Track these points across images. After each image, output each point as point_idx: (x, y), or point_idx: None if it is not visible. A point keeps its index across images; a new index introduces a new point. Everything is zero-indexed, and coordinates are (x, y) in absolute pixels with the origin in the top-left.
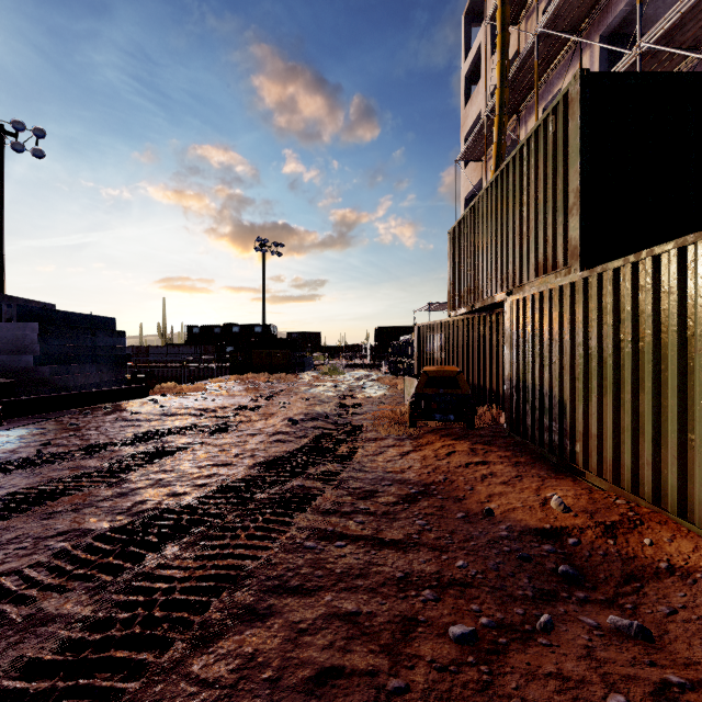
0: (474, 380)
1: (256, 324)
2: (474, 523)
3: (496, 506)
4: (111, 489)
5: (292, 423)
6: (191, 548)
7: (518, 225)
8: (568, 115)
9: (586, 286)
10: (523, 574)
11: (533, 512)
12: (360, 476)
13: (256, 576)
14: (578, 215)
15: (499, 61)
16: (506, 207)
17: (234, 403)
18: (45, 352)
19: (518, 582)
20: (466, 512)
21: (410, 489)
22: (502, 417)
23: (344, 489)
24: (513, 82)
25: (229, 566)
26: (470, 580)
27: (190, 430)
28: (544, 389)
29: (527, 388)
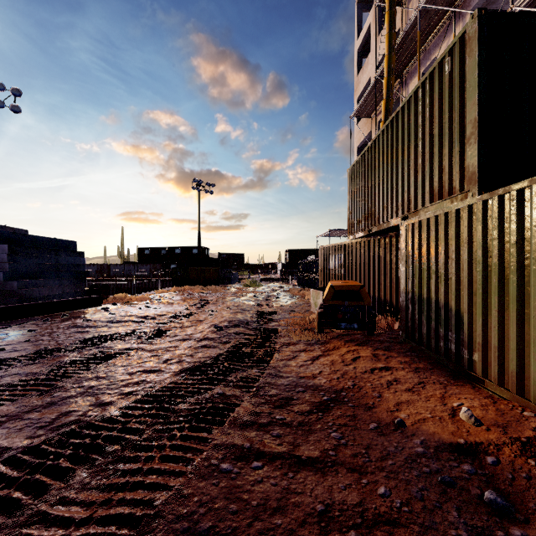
0: (370, 292)
1: (193, 247)
2: (387, 436)
3: (406, 415)
4: (42, 398)
5: (217, 330)
6: (100, 475)
7: (413, 158)
8: (465, 54)
9: (485, 208)
10: (450, 504)
11: (444, 424)
12: (276, 382)
13: (163, 515)
14: (476, 143)
15: (387, 33)
16: (401, 144)
17: (171, 311)
18: (14, 269)
19: (447, 517)
20: (378, 422)
21: (323, 396)
22: (396, 324)
23: (262, 397)
24: (398, 51)
25: (137, 501)
26: (396, 516)
27: (129, 336)
28: (440, 302)
29: (422, 301)
